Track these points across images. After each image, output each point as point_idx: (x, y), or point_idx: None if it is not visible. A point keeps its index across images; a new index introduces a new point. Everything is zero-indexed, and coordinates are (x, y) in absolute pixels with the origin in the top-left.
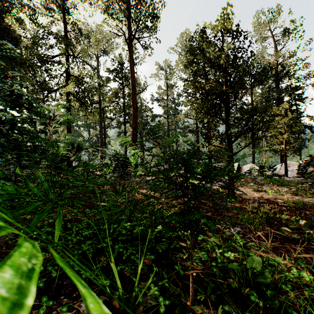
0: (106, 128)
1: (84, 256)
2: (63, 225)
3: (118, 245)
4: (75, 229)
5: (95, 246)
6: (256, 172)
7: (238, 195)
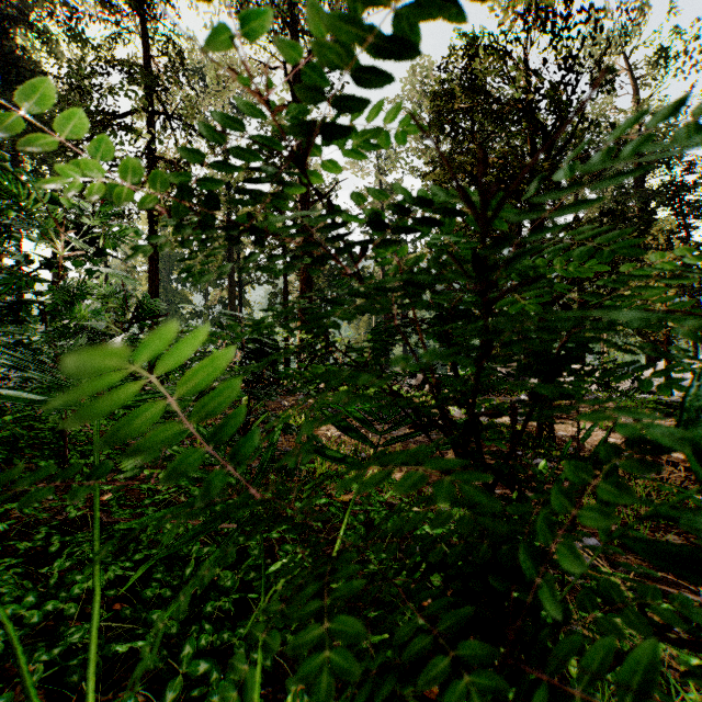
0: (243, 285)
1: (58, 687)
2: (41, 542)
3: (195, 641)
4: (59, 566)
5: (103, 649)
6: (594, 385)
7: (562, 440)
